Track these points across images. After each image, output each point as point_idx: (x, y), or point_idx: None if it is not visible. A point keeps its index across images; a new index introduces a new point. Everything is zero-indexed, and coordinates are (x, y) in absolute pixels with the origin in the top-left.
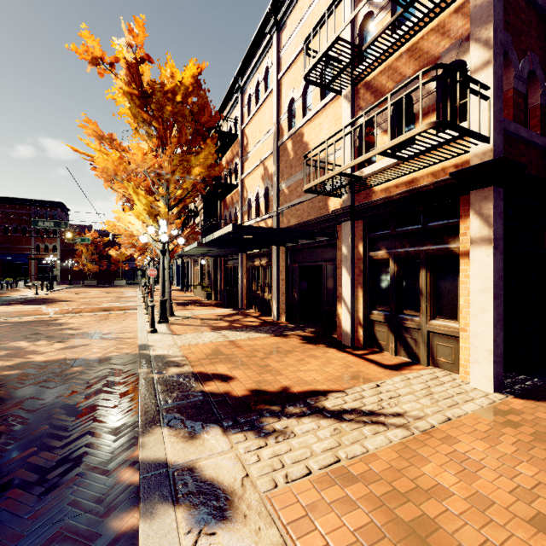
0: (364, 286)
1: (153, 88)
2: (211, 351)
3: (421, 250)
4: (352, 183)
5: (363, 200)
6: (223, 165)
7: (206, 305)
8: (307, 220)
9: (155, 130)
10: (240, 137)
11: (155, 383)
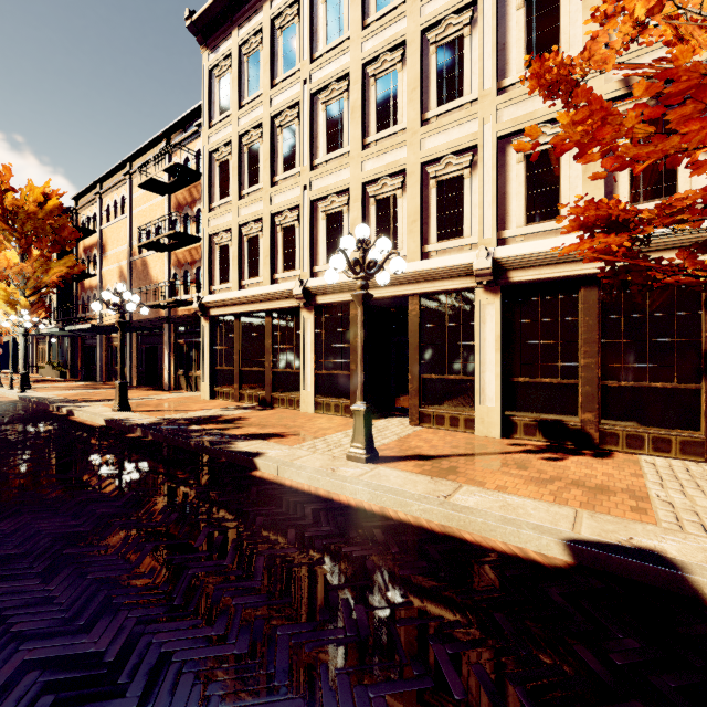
0: (176, 358)
1: (18, 211)
2: (76, 395)
3: (194, 341)
4: (168, 304)
5: (174, 313)
6: (81, 249)
7: (61, 382)
8: (148, 318)
9: (16, 238)
10: (99, 235)
11: (47, 400)
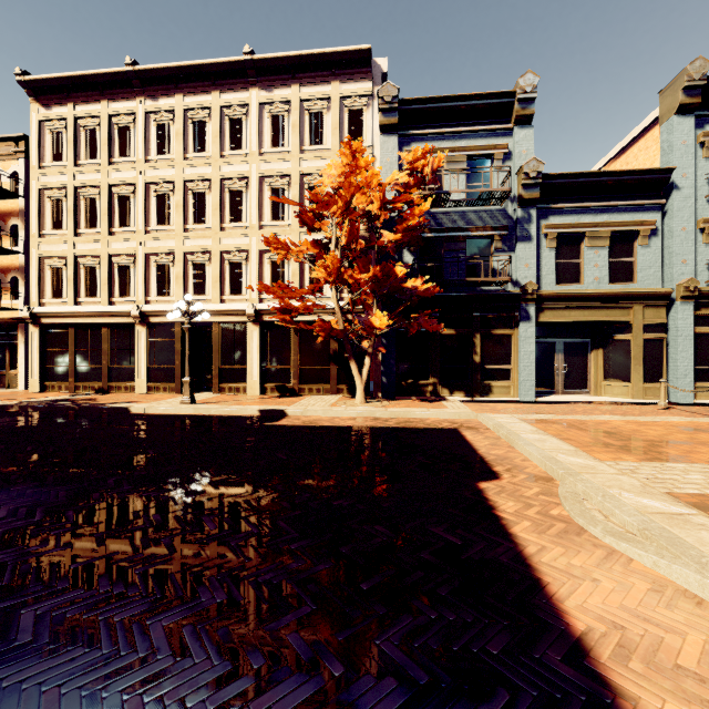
0: None
1: None
2: None
3: (6, 343)
4: None
5: None
6: None
7: None
8: None
9: None
10: None
11: None
